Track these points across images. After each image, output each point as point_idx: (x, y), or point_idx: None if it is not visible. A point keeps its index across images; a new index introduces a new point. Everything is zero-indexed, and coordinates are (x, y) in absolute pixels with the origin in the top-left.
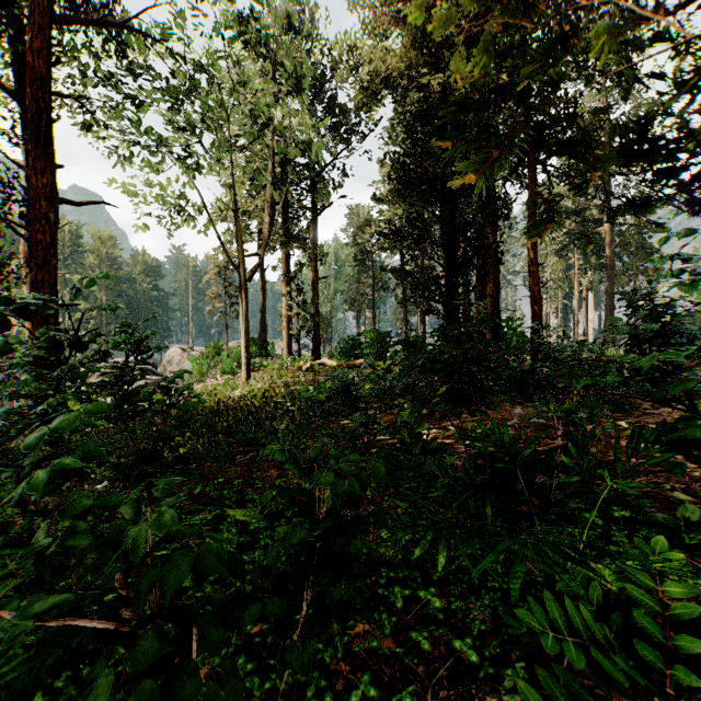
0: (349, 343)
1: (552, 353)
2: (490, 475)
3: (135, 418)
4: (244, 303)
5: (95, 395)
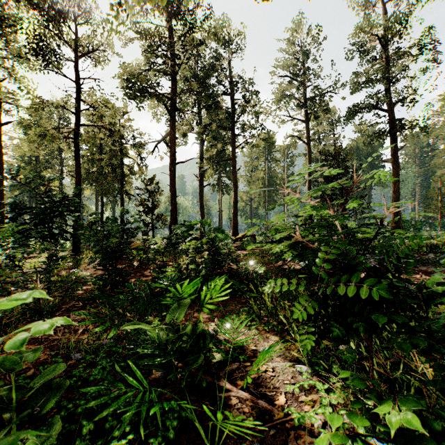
0: None
1: None
2: None
3: None
4: None
5: None
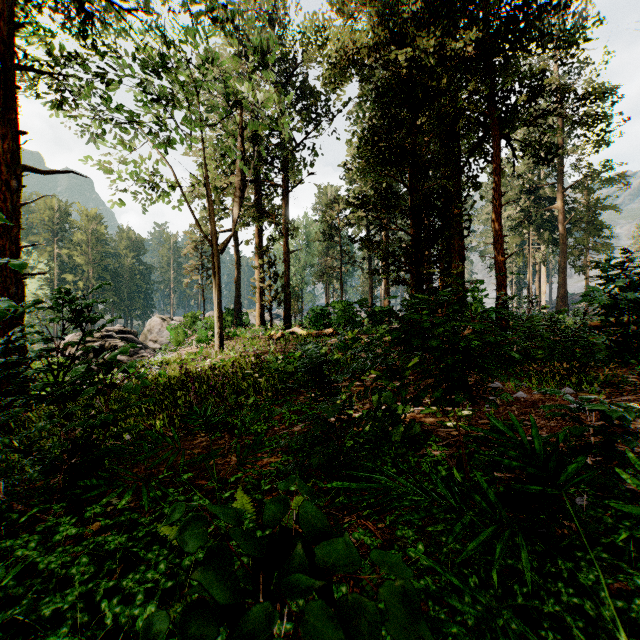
0: (319, 313)
1: (521, 323)
2: (506, 489)
3: (73, 399)
4: (217, 275)
5: (72, 364)
